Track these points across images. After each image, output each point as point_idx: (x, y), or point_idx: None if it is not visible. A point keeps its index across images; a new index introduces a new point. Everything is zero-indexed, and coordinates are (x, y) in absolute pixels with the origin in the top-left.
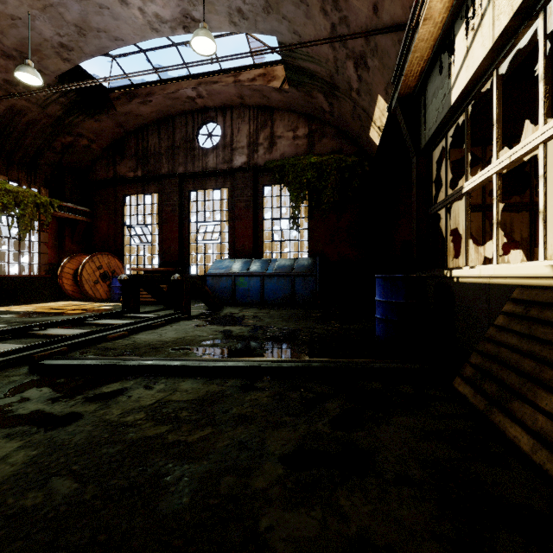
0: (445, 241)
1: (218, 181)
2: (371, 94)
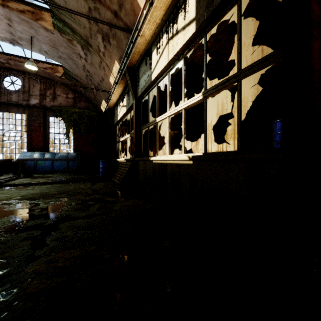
0: (118, 151)
1: (19, 109)
2: (101, 97)
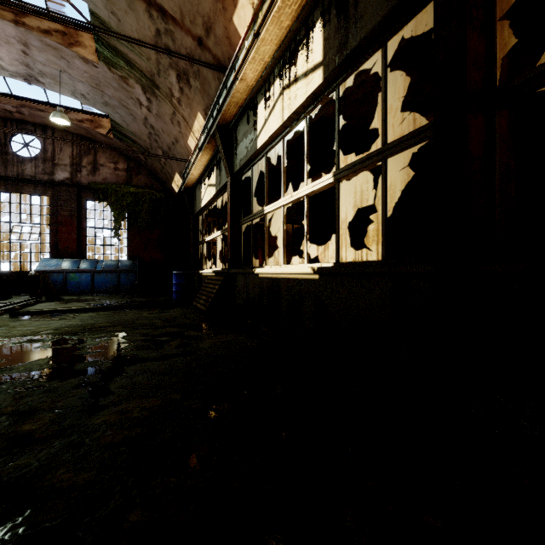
0: (202, 258)
1: (37, 189)
2: (173, 169)
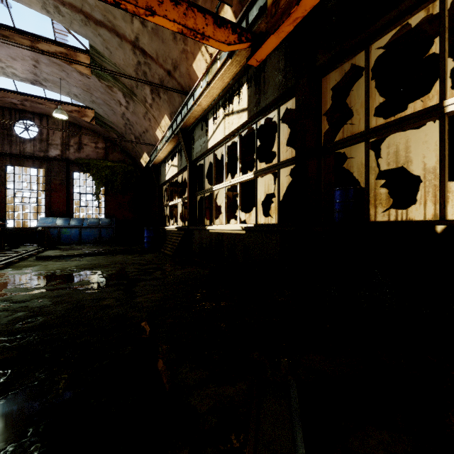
0: (166, 217)
1: (35, 163)
2: (142, 150)
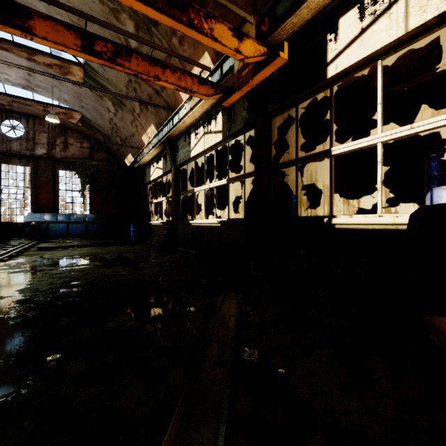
0: (150, 213)
1: (22, 161)
2: (127, 151)
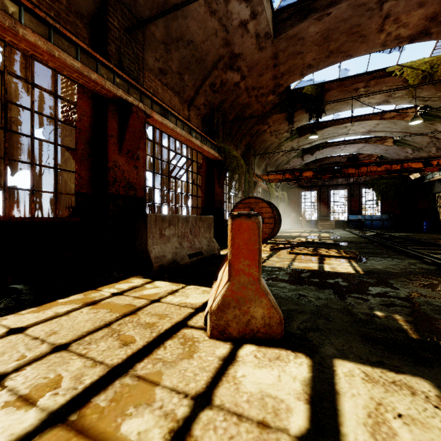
0: (439, 214)
1: (342, 187)
2: None
